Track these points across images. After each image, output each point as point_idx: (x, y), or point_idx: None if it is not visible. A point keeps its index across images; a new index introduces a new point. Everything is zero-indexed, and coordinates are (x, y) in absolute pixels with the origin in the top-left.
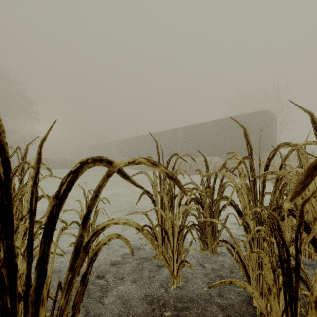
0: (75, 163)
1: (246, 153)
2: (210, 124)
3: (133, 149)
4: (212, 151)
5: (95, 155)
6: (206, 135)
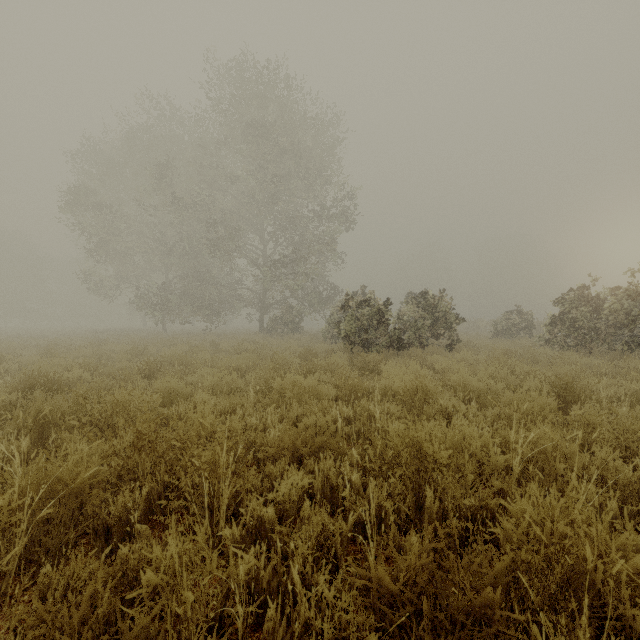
0: None
1: None
2: None
3: None
4: None
5: None
6: None
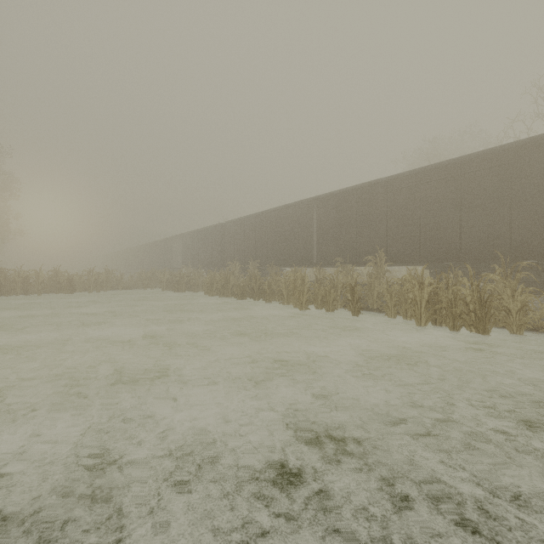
0: (81, 281)
1: (512, 254)
2: (398, 182)
3: (213, 252)
4: (402, 250)
5: (143, 265)
6: (386, 211)
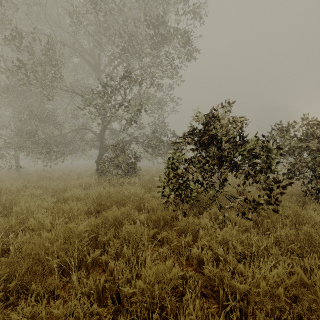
0: None
1: None
2: None
3: None
4: None
5: None
6: None
